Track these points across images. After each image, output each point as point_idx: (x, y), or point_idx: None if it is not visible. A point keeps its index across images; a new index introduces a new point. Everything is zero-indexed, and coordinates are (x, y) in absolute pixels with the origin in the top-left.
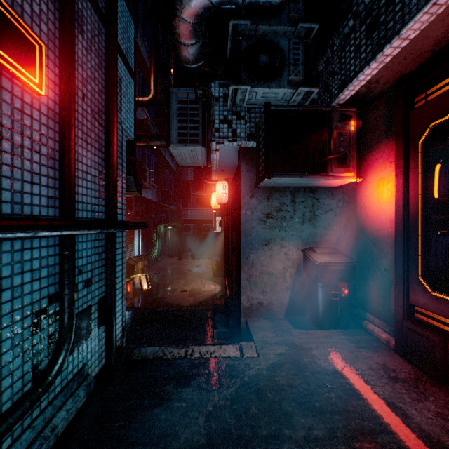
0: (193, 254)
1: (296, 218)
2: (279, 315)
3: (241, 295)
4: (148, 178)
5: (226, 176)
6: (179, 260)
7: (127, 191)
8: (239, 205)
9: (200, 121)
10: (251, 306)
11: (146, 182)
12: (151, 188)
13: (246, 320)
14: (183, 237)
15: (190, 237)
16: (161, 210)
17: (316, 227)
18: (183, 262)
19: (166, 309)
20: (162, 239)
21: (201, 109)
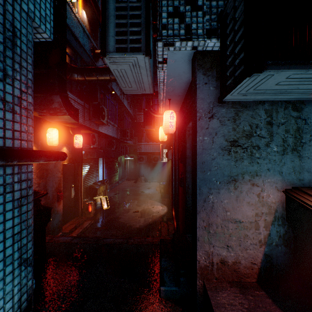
0: (146, 178)
1: (273, 146)
2: (249, 278)
3: (197, 250)
4: (106, 117)
5: (173, 108)
6: (135, 183)
7: (57, 116)
8: (194, 130)
9: (142, 22)
10: (210, 265)
11: (104, 120)
12: (108, 125)
13: (204, 285)
14: (138, 165)
15: (143, 165)
16: (121, 145)
17: (303, 159)
18: (138, 184)
19: (112, 242)
20: (122, 167)
21: (144, 8)
